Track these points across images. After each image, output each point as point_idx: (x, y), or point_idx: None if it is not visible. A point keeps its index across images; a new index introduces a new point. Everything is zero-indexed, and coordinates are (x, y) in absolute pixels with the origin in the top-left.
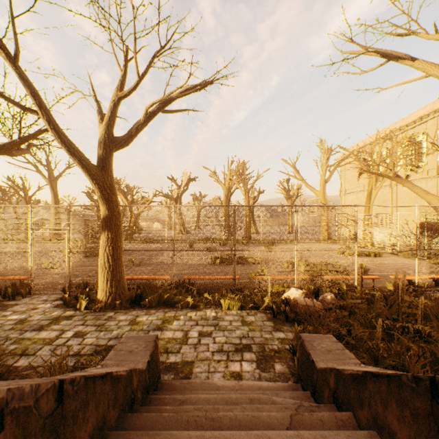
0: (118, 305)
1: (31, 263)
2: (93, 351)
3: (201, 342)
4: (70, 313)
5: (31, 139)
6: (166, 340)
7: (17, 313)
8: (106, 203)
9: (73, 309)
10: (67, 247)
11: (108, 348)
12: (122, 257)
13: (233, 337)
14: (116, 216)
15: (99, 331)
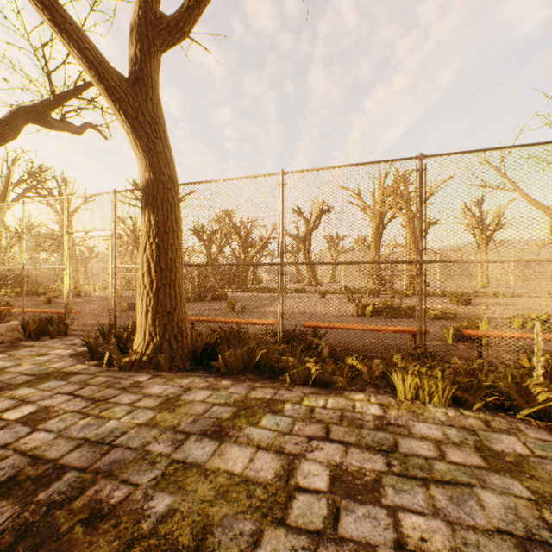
0: (161, 362)
1: (67, 286)
2: (7, 479)
3: (339, 529)
4: (78, 368)
5: (72, 98)
6: (217, 483)
7: (8, 359)
8: (145, 156)
9: (95, 361)
10: (111, 262)
11: (47, 478)
12: (178, 268)
13: (481, 529)
14: (164, 184)
15: (82, 415)
